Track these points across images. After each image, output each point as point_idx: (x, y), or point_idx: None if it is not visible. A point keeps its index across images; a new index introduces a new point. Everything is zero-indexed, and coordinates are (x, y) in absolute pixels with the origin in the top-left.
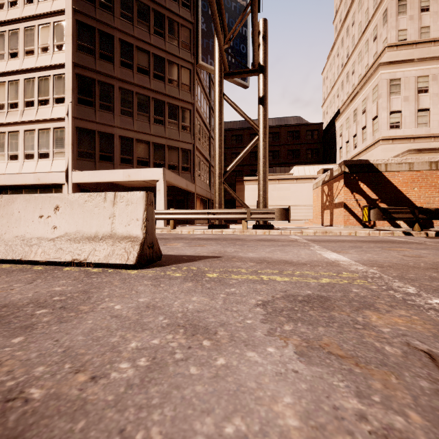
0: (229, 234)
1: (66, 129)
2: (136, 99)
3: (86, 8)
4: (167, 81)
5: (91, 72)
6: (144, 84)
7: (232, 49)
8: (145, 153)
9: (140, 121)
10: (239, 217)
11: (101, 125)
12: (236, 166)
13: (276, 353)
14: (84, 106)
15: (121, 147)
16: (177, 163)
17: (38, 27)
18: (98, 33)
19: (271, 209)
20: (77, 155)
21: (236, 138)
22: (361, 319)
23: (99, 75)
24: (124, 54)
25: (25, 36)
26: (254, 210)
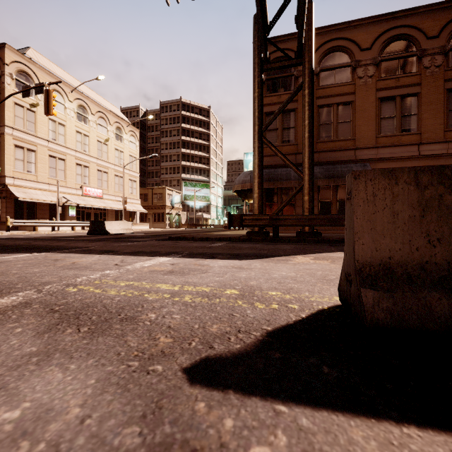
0: None
1: None
2: None
3: None
4: None
5: None
6: None
7: None
8: None
9: None
10: None
11: None
12: None
13: (215, 265)
14: None
15: None
16: None
17: None
18: None
19: None
20: None
21: None
22: (170, 268)
23: None
24: None
25: None
26: None
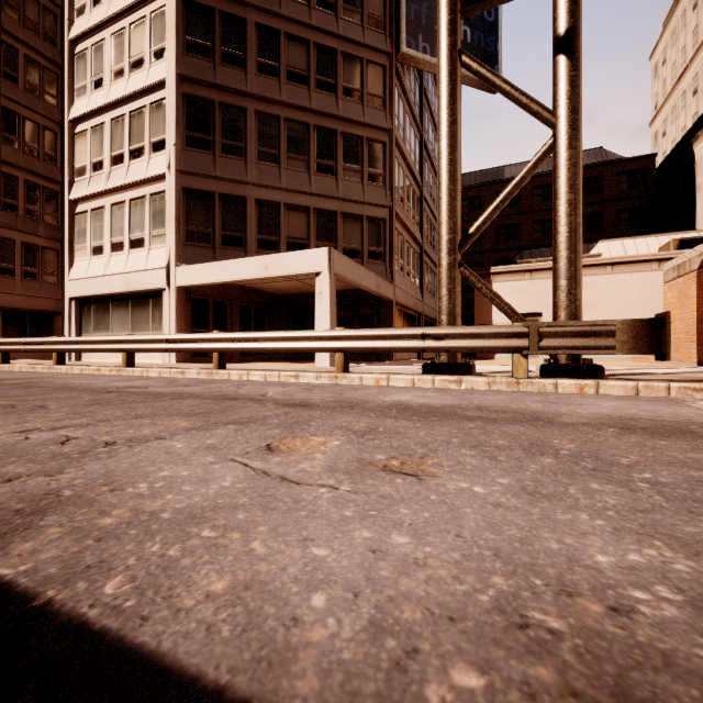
0: (483, 392)
1: (167, 194)
2: (284, 131)
3: None
4: (341, 93)
5: (208, 89)
6: (299, 101)
7: None
8: (300, 229)
9: (292, 170)
10: (506, 346)
11: (224, 183)
12: (470, 254)
13: None
14: (196, 151)
15: (258, 221)
16: (359, 245)
17: (129, 29)
18: (219, 19)
19: (602, 323)
20: (185, 238)
21: (470, 203)
22: None
23: (222, 92)
24: (264, 50)
25: (112, 49)
26: (550, 326)
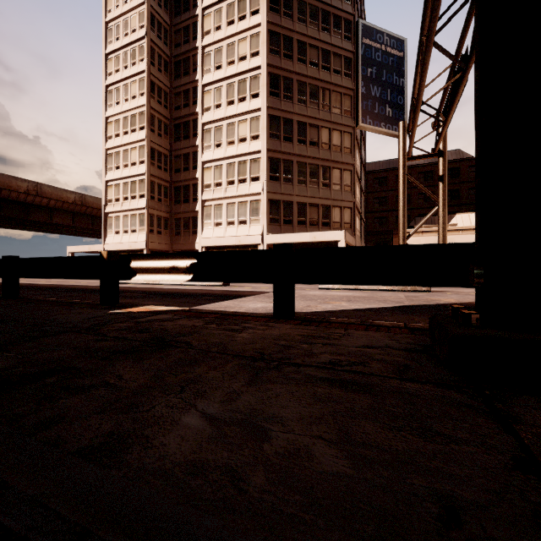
0: None
1: (261, 202)
2: (308, 169)
3: (274, 103)
4: (332, 148)
5: (278, 153)
6: (315, 155)
7: (390, 103)
8: (315, 214)
9: (311, 187)
10: None
11: (284, 195)
12: (380, 212)
13: None
14: (273, 182)
15: (297, 212)
16: (340, 221)
17: (237, 123)
18: (282, 121)
19: None
20: (269, 221)
21: (380, 181)
22: None
23: (283, 154)
24: (300, 133)
25: (227, 131)
26: None
